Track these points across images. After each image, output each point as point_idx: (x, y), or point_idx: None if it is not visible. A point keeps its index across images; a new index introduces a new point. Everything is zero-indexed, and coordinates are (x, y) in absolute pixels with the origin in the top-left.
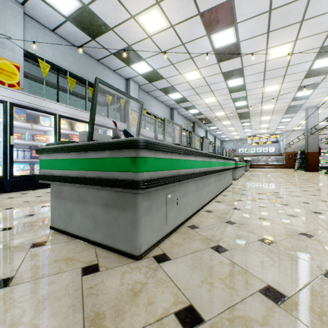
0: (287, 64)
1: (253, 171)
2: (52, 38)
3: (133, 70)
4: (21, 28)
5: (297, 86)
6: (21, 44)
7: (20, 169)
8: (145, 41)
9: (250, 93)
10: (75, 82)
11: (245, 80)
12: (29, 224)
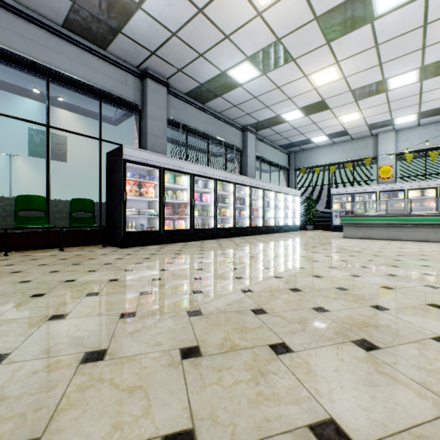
0: None
1: None
2: (418, 131)
3: None
4: (393, 143)
5: None
6: (393, 152)
7: None
8: None
9: None
10: (437, 154)
11: None
12: None
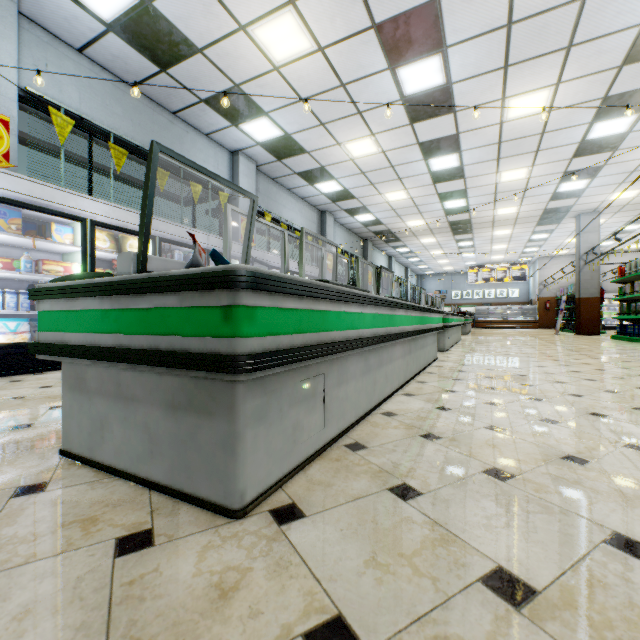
0: (542, 130)
1: (479, 335)
2: (78, 66)
3: (245, 135)
4: (12, 44)
5: (560, 172)
6: (12, 75)
7: (9, 331)
8: (269, 77)
9: (473, 183)
10: (126, 156)
11: (463, 158)
12: (18, 446)
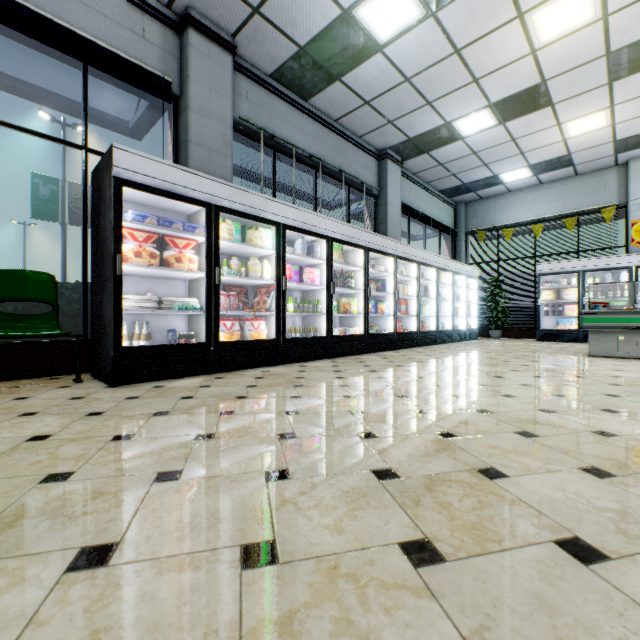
0: None
1: None
2: None
3: None
4: None
5: None
6: None
7: None
8: None
9: None
10: None
11: None
12: None
